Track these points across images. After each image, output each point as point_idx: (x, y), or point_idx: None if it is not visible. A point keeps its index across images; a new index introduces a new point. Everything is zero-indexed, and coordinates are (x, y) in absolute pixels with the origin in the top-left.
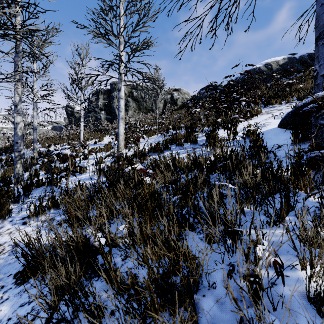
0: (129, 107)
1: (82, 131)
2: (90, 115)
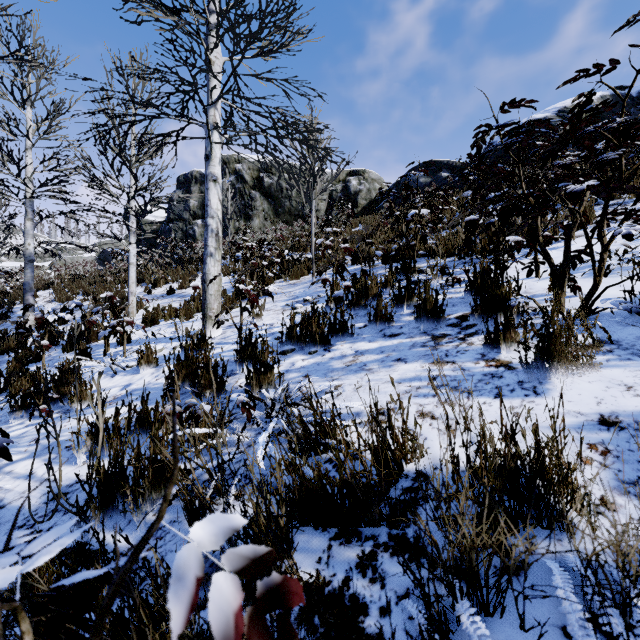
0: (255, 211)
1: (134, 266)
2: (173, 227)
